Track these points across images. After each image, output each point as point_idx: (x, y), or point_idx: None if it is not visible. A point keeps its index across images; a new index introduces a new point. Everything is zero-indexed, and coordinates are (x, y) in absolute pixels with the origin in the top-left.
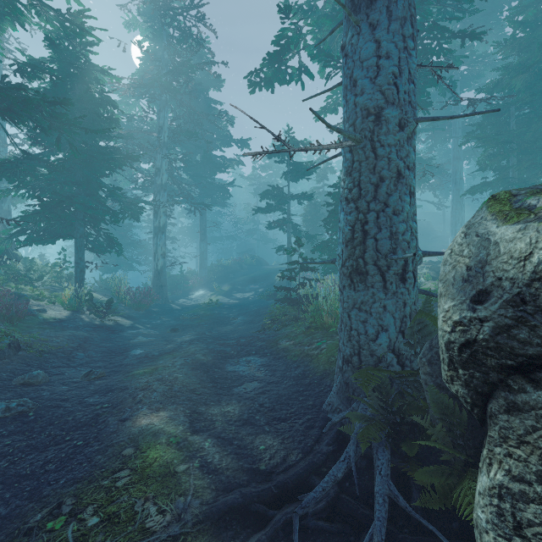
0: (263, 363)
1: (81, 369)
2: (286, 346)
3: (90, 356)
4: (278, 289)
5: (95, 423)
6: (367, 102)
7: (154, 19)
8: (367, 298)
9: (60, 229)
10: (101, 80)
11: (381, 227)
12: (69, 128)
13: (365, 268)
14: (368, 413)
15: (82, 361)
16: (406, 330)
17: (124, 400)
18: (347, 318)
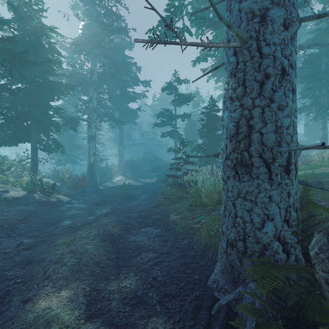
0: (157, 234)
1: (18, 239)
2: (175, 220)
3: (29, 227)
4: (168, 176)
5: (0, 303)
6: (253, 5)
7: (89, 4)
8: (252, 188)
9: (21, 136)
10: (49, 36)
11: (266, 121)
12: (18, 61)
13: (250, 161)
14: (257, 302)
15: (22, 231)
16: (290, 219)
17: (35, 275)
18: (232, 205)
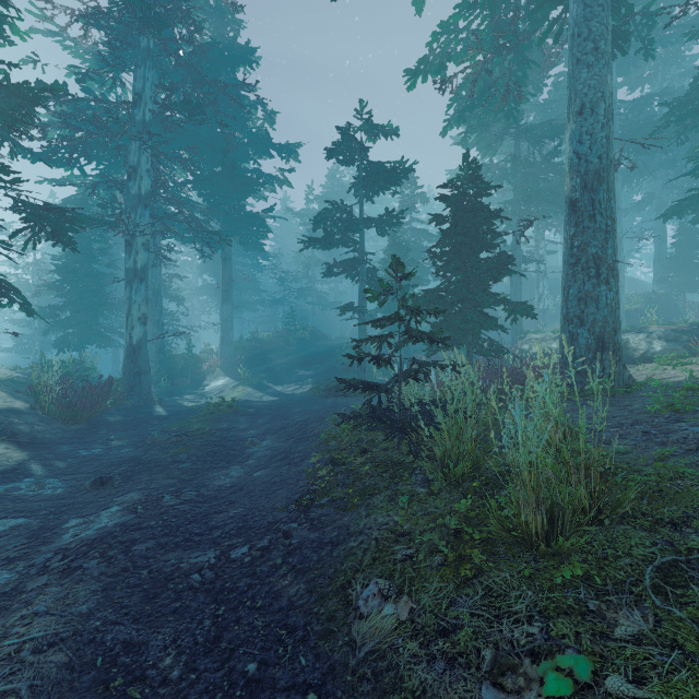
0: None
1: None
2: (386, 642)
3: None
4: (346, 387)
5: None
6: None
7: None
8: None
9: None
10: None
11: None
12: None
13: None
14: None
15: None
16: None
17: None
18: None
